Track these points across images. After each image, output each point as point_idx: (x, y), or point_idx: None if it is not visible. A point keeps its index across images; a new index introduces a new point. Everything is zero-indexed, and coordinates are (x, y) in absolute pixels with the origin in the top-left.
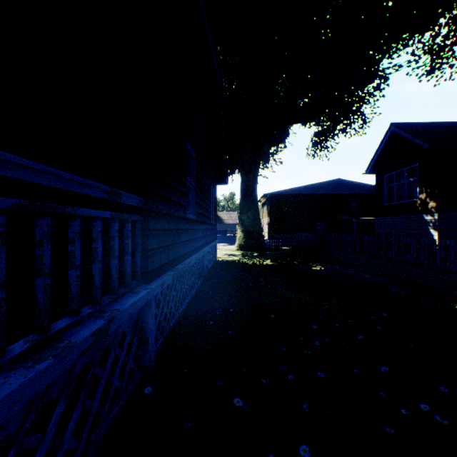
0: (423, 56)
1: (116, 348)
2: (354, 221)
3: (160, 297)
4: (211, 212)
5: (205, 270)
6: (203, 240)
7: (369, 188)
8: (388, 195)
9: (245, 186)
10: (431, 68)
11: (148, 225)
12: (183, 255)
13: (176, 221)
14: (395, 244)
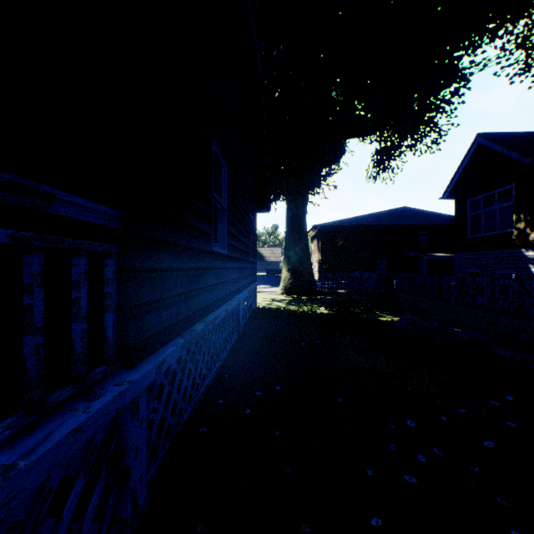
0: (515, 50)
1: (35, 528)
2: (424, 258)
3: (163, 380)
4: (250, 246)
5: (241, 323)
6: (238, 283)
7: (442, 218)
8: (472, 225)
9: (292, 214)
10: (526, 66)
11: (129, 261)
12: (205, 307)
13: (192, 255)
14: (487, 287)
